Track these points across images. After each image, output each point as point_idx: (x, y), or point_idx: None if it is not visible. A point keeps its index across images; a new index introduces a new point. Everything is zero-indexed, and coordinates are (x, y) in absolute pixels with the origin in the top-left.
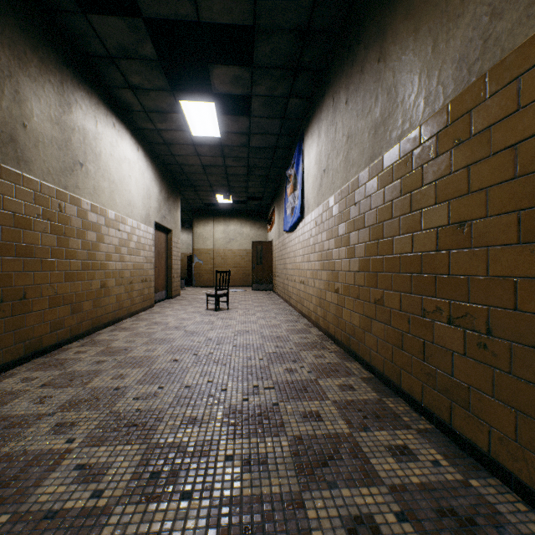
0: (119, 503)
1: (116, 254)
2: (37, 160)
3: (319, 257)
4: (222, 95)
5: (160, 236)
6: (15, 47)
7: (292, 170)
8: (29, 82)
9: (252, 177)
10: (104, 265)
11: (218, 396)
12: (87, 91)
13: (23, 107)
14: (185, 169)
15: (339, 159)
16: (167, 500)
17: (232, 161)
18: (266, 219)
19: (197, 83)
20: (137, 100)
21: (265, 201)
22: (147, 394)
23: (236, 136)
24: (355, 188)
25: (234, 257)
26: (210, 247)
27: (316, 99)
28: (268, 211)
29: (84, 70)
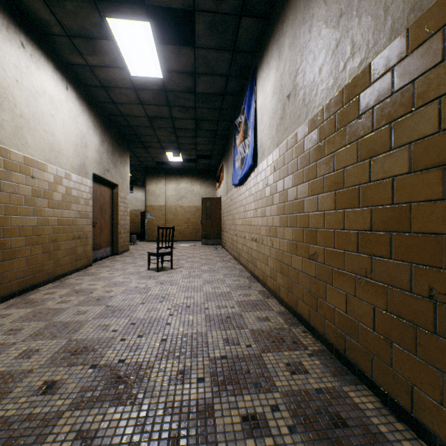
0: None
1: (27, 207)
2: None
3: (280, 209)
4: (162, 21)
5: (104, 191)
6: None
7: (243, 117)
8: None
9: (200, 132)
10: (3, 220)
11: None
12: None
13: None
14: (131, 121)
15: (319, 62)
16: None
17: (179, 112)
18: (215, 178)
19: None
20: (53, 16)
21: (214, 159)
22: None
23: (180, 77)
24: (360, 89)
25: (185, 213)
26: (162, 204)
27: (275, 13)
28: (217, 170)
29: None
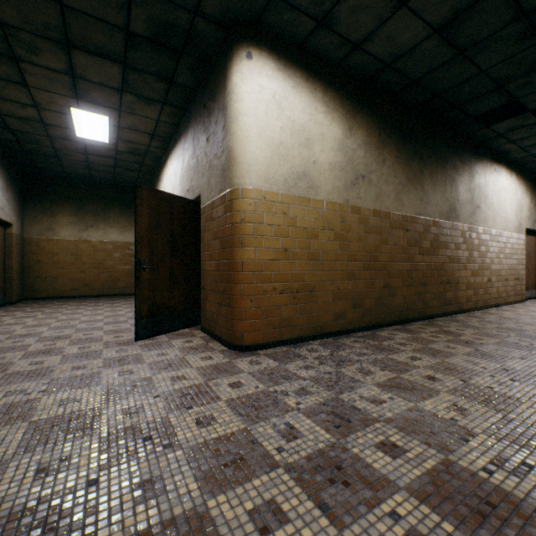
0: None
1: (495, 259)
2: (461, 215)
3: None
4: None
5: (529, 240)
6: (454, 166)
7: None
8: (458, 178)
9: None
10: (489, 266)
11: None
12: (480, 161)
13: (457, 192)
14: None
15: None
16: None
17: None
18: None
19: None
20: (514, 146)
21: None
22: None
23: None
24: None
25: None
26: None
27: None
28: None
29: (478, 150)
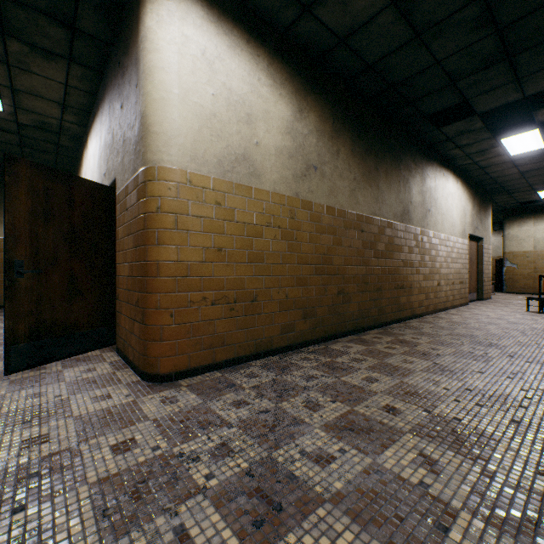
0: (496, 356)
1: (444, 263)
2: (414, 217)
3: None
4: None
5: (471, 245)
6: (408, 167)
7: None
8: (412, 179)
9: None
10: (438, 270)
11: (543, 348)
12: (431, 164)
13: (410, 193)
14: (498, 180)
15: None
16: (518, 361)
17: None
18: None
19: (517, 118)
20: (461, 152)
21: None
22: (491, 339)
23: None
24: None
25: None
26: (527, 250)
27: None
28: None
29: (429, 153)
